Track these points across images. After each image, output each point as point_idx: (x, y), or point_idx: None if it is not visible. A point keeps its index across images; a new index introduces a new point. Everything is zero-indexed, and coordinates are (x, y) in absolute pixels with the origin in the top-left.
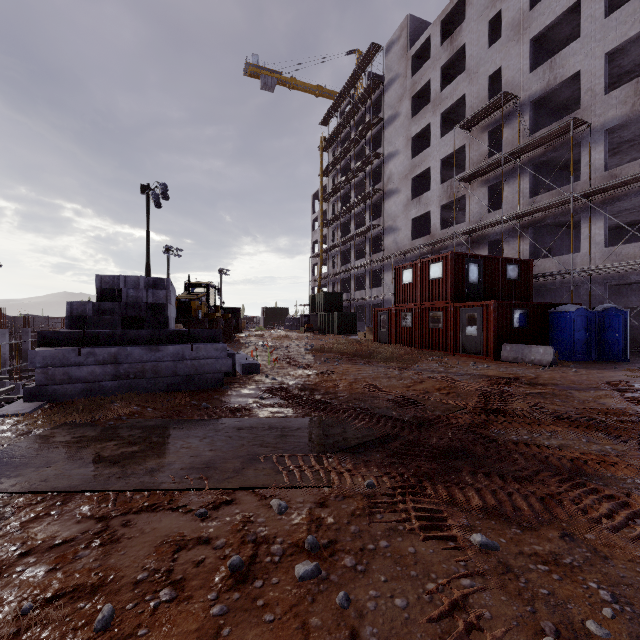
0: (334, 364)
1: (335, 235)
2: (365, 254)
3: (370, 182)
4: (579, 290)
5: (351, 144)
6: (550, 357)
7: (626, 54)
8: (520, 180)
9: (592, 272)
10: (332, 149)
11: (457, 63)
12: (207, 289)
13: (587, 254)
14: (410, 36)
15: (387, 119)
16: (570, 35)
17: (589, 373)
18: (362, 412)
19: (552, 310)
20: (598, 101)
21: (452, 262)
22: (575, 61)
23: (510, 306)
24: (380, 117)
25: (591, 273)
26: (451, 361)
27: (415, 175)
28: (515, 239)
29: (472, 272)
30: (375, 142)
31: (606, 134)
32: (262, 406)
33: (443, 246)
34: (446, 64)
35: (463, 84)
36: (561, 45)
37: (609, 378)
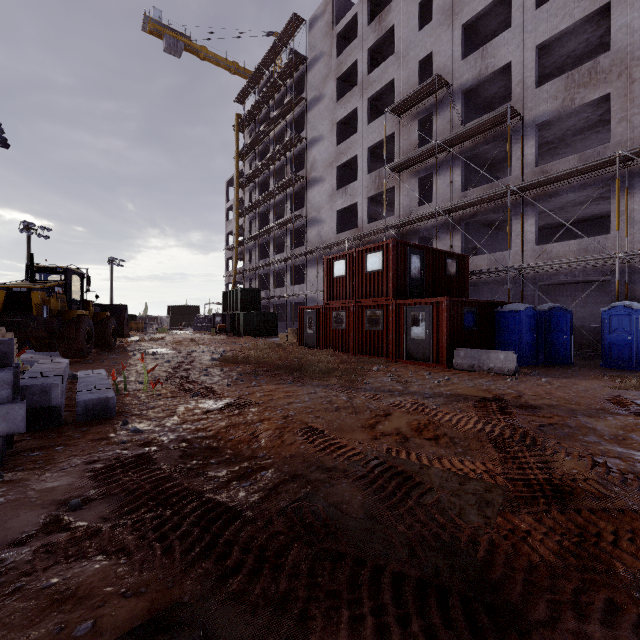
0: (251, 385)
1: (252, 226)
2: (286, 247)
3: (292, 169)
4: (499, 290)
5: (271, 125)
6: (513, 364)
7: (551, 53)
8: (451, 173)
9: (524, 270)
10: (249, 130)
11: (384, 48)
12: (66, 276)
13: (519, 252)
14: (335, 12)
15: (310, 101)
16: (496, 31)
17: (565, 384)
18: (320, 551)
19: (499, 309)
20: (529, 94)
21: (394, 251)
22: (507, 51)
23: (461, 304)
24: (303, 97)
25: (523, 271)
26: (400, 372)
27: (341, 163)
28: (446, 235)
29: (414, 265)
30: (297, 126)
31: (537, 129)
32: (49, 554)
33: (371, 241)
34: (374, 45)
35: (392, 68)
36: (487, 41)
37: (597, 392)
